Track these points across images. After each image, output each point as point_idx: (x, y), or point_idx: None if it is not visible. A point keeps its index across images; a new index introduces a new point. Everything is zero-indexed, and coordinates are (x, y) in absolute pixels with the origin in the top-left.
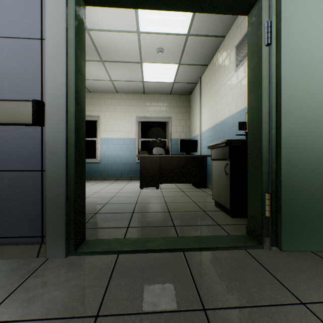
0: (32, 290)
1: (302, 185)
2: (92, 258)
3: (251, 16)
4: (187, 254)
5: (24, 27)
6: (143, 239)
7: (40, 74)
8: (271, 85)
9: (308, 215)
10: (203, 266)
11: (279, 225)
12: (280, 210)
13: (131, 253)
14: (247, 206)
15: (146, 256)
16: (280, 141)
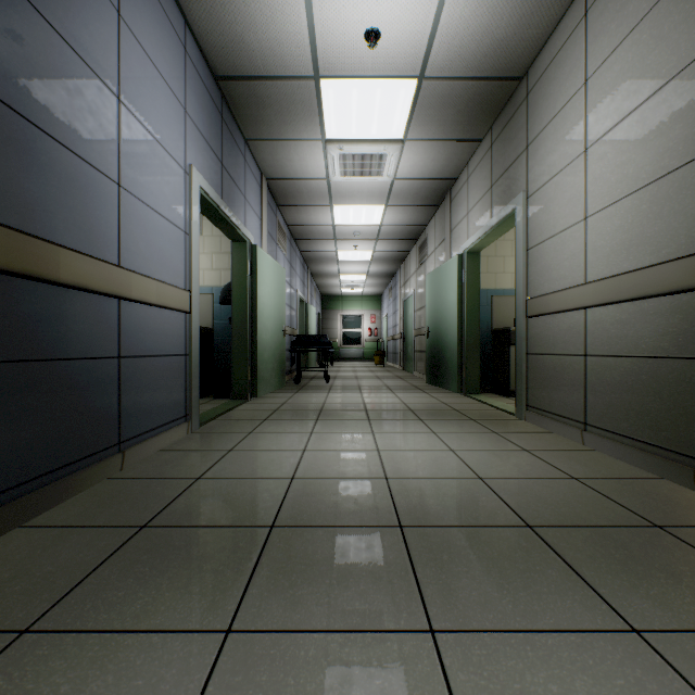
0: (234, 429)
1: (261, 360)
2: (210, 424)
3: (237, 246)
4: (236, 410)
5: (179, 216)
6: (205, 413)
7: (185, 265)
8: (251, 300)
9: (262, 376)
10: (251, 409)
11: (256, 384)
12: (257, 375)
13: (218, 417)
14: (233, 379)
15: (226, 415)
16: (257, 335)
